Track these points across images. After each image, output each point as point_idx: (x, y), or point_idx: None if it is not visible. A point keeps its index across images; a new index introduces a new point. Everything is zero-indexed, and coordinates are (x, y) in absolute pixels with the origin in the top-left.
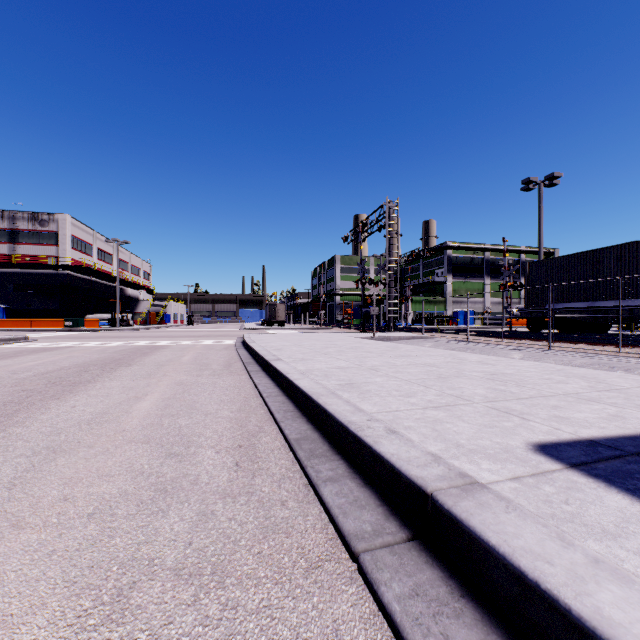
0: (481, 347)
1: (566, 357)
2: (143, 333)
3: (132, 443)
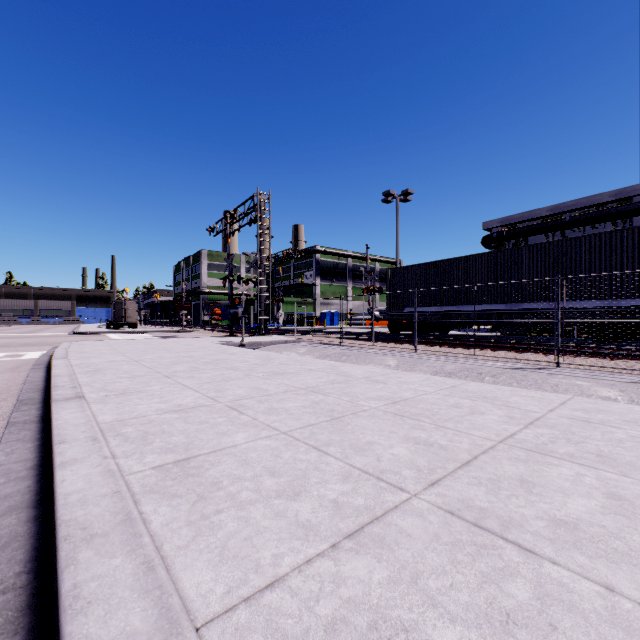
0: (355, 352)
1: (435, 362)
2: None
3: None
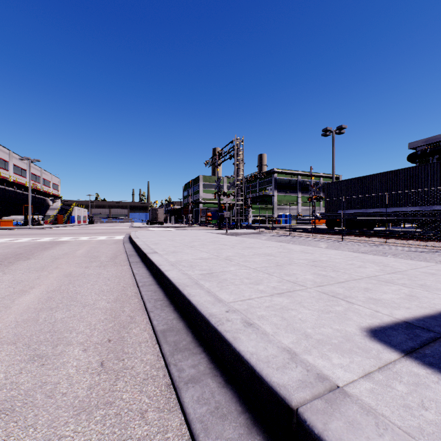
0: (299, 239)
1: (354, 246)
2: (50, 231)
3: None
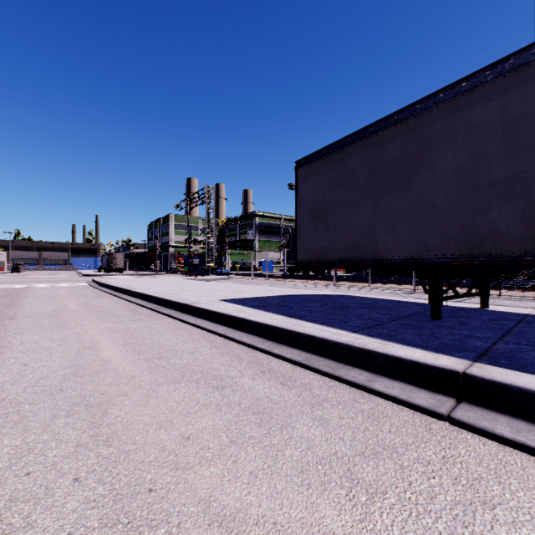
0: (254, 282)
1: (285, 285)
2: None
3: (87, 313)
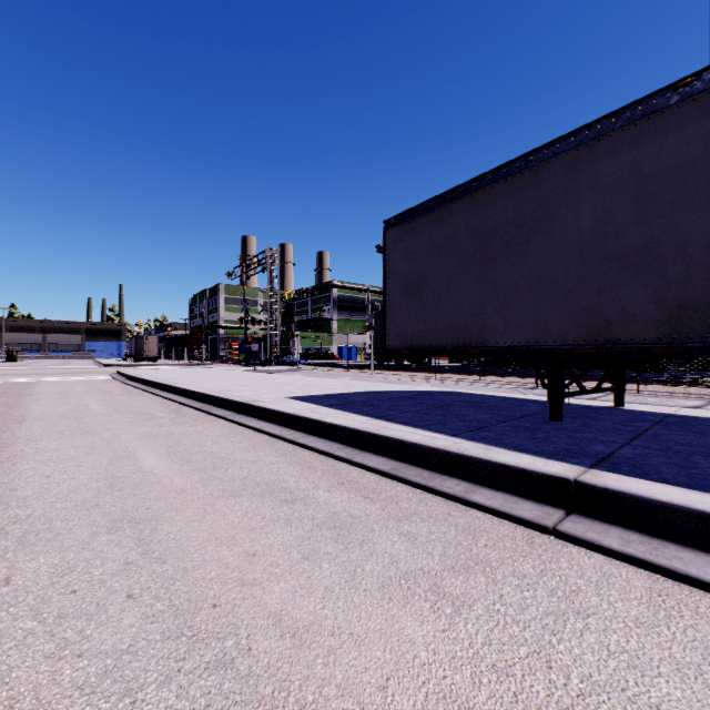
0: (332, 375)
1: (372, 378)
2: None
3: (116, 414)
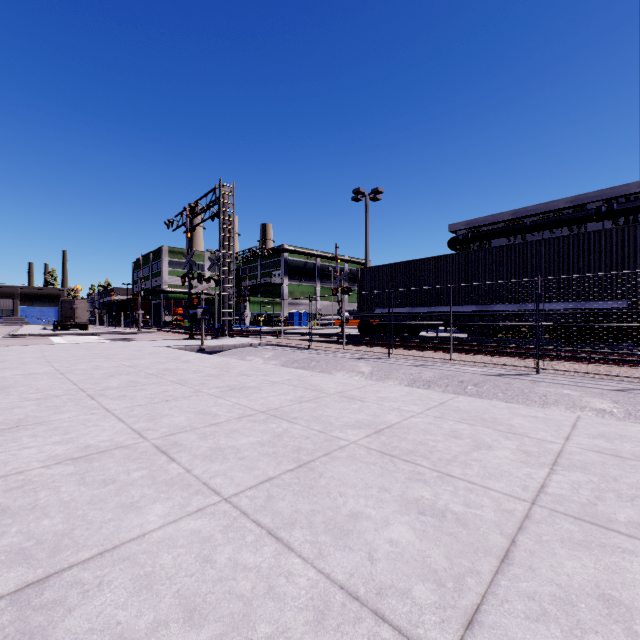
0: (325, 357)
1: (411, 368)
2: None
3: None
